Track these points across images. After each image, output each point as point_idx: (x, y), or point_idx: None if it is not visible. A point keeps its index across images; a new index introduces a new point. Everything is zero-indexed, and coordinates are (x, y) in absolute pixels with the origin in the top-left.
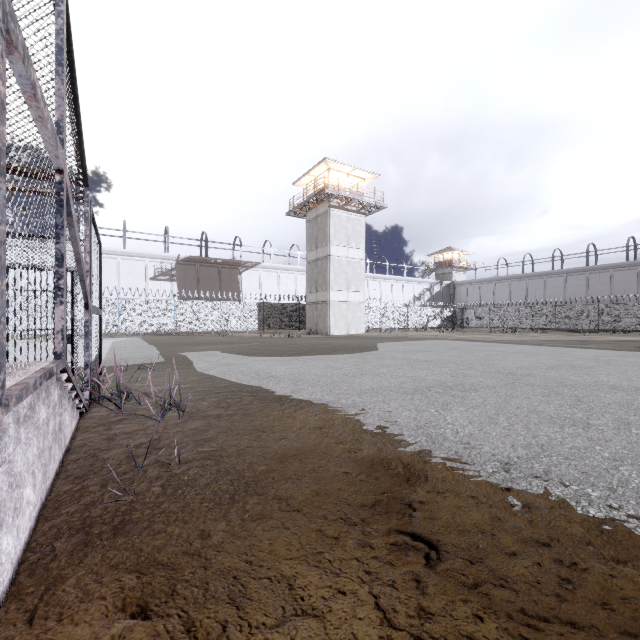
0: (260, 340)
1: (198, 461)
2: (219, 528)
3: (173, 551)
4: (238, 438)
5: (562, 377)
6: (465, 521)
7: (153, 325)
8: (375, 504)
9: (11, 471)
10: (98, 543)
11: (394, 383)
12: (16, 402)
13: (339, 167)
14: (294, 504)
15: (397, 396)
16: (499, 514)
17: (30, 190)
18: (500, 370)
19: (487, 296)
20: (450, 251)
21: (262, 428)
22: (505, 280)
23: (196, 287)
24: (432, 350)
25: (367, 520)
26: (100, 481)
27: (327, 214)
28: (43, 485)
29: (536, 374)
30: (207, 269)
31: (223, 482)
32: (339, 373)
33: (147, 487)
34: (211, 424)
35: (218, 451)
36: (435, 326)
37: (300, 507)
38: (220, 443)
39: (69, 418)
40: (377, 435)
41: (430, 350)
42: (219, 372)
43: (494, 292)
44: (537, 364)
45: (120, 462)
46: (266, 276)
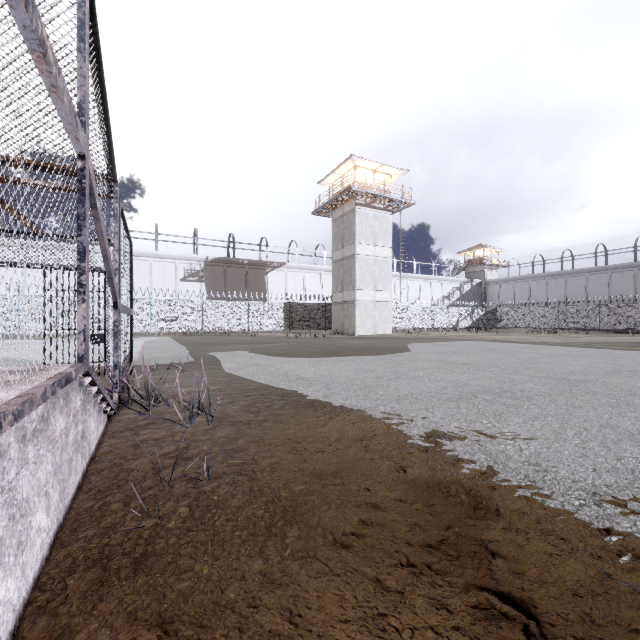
0: (286, 340)
1: (228, 476)
2: (255, 569)
3: (201, 600)
4: (271, 449)
5: (626, 384)
6: (564, 576)
7: (183, 325)
8: (441, 544)
9: (13, 500)
10: (115, 582)
11: (434, 388)
12: (13, 420)
13: (366, 164)
14: (341, 539)
15: (440, 403)
16: (607, 568)
17: (61, 188)
18: (550, 375)
19: (522, 295)
20: (481, 248)
21: (296, 438)
22: (542, 278)
23: (224, 288)
24: (468, 352)
25: (435, 567)
26: (123, 497)
27: (353, 212)
28: (61, 504)
29: (594, 380)
30: (234, 270)
31: (257, 505)
32: (372, 376)
33: (173, 508)
34: (241, 432)
35: (250, 464)
36: (466, 326)
37: (349, 544)
38: (252, 455)
39: (95, 423)
40: (426, 450)
41: (466, 352)
42: (247, 373)
43: (529, 290)
44: (591, 368)
45: (145, 474)
46: (292, 276)
